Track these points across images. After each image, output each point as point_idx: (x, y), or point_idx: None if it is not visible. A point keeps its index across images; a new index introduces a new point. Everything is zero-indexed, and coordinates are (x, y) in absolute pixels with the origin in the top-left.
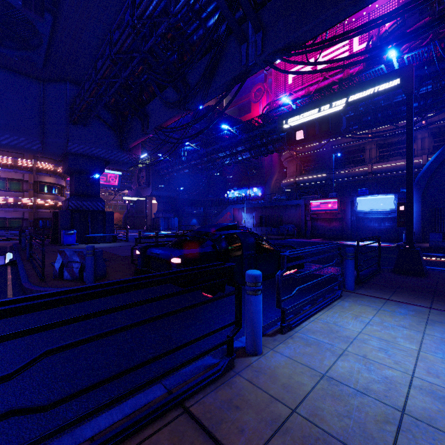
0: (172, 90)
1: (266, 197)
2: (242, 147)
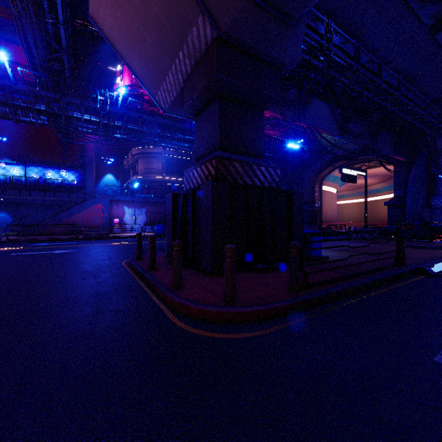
0: (332, 111)
1: (162, 192)
2: (179, 135)
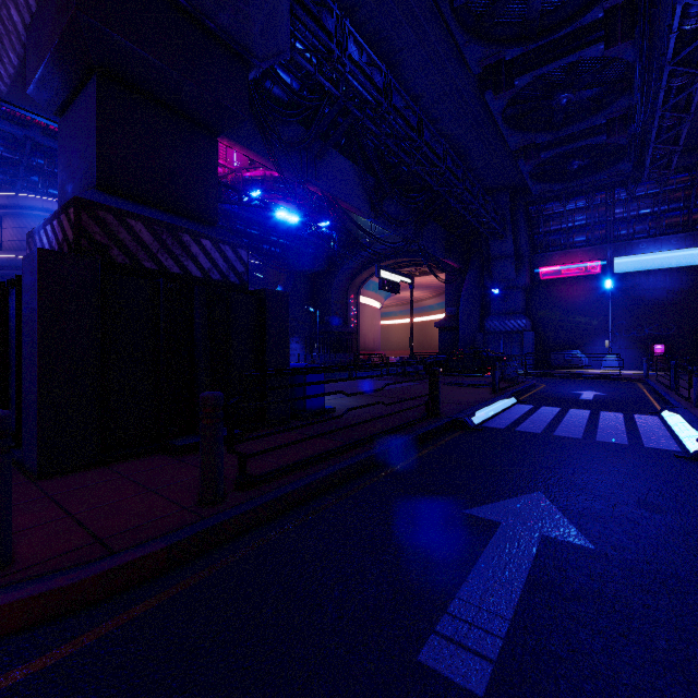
0: (362, 177)
1: None
2: None
